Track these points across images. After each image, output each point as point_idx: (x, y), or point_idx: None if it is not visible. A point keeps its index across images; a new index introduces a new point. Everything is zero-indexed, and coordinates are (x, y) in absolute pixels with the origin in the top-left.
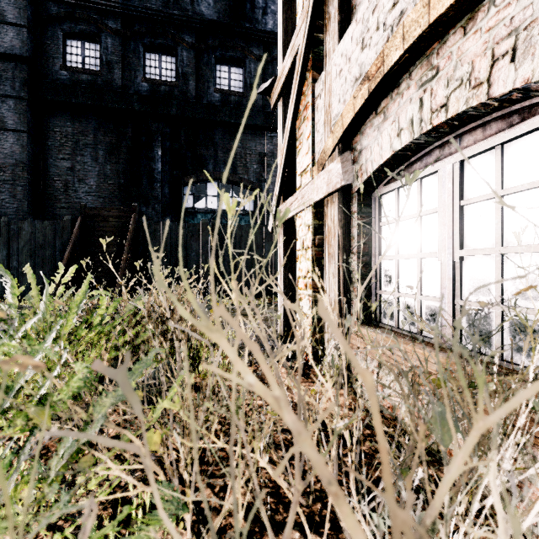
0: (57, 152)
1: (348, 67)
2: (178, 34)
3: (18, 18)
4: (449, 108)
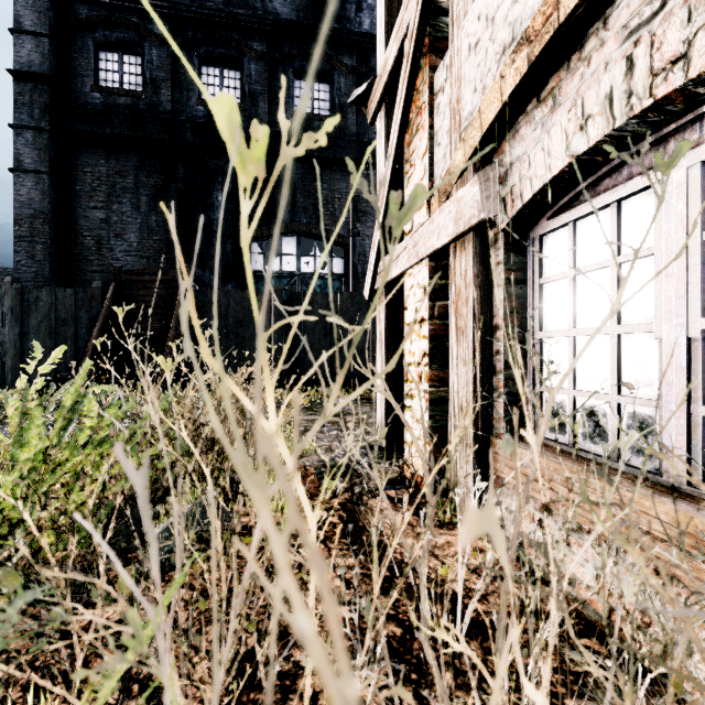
0: (88, 198)
1: (490, 33)
2: (245, 40)
3: (37, 26)
4: (692, 59)
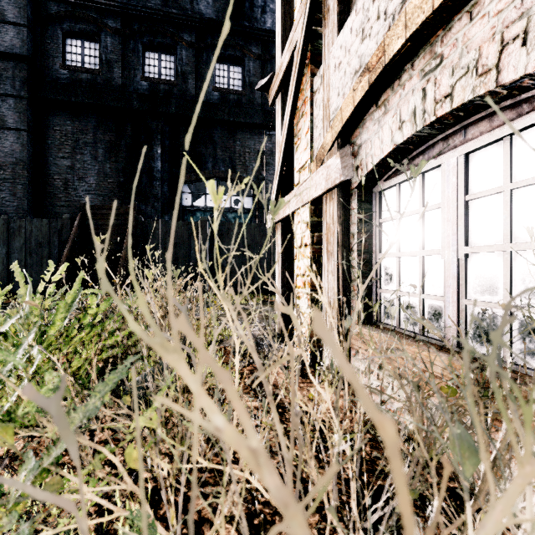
0: (57, 150)
1: (347, 60)
2: (178, 32)
3: (18, 18)
4: (454, 97)
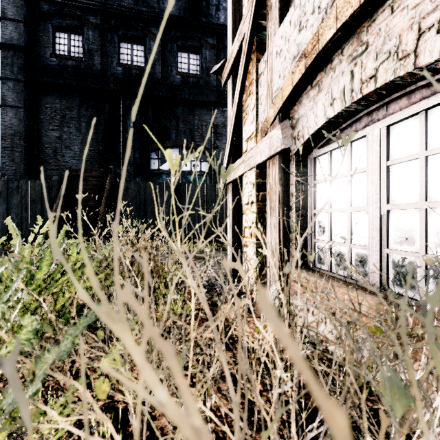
0: (48, 124)
1: (287, 47)
2: (147, 27)
3: (16, 15)
4: (378, 78)
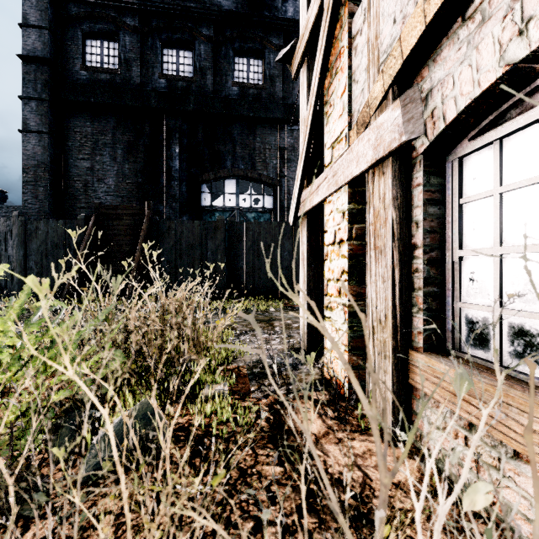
0: (77, 152)
1: None
2: (196, 27)
3: (39, 21)
4: None
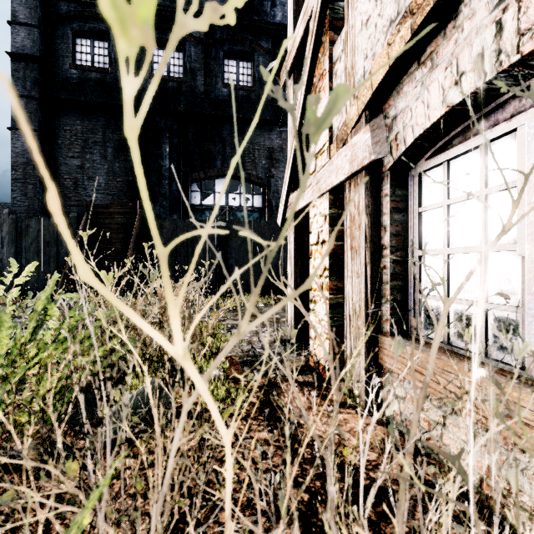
0: (67, 150)
1: (379, 10)
2: None
3: (29, 18)
4: None
